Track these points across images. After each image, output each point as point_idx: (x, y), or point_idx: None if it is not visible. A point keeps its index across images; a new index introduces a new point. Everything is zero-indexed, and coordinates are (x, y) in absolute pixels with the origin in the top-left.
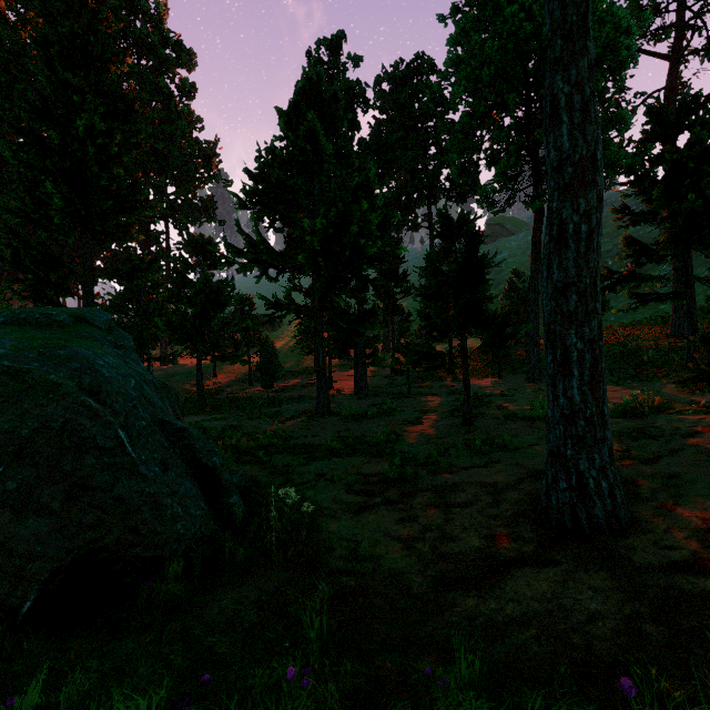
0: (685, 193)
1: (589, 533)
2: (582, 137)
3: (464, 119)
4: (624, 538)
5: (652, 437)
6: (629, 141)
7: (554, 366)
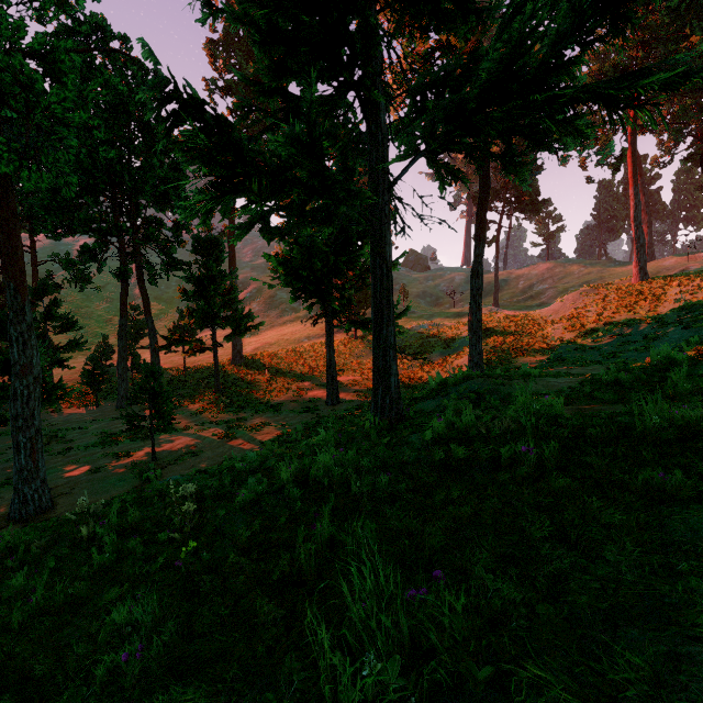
0: (208, 295)
1: (26, 518)
2: (25, 355)
3: (45, 202)
4: (40, 515)
5: (128, 455)
6: (212, 229)
7: (14, 449)
